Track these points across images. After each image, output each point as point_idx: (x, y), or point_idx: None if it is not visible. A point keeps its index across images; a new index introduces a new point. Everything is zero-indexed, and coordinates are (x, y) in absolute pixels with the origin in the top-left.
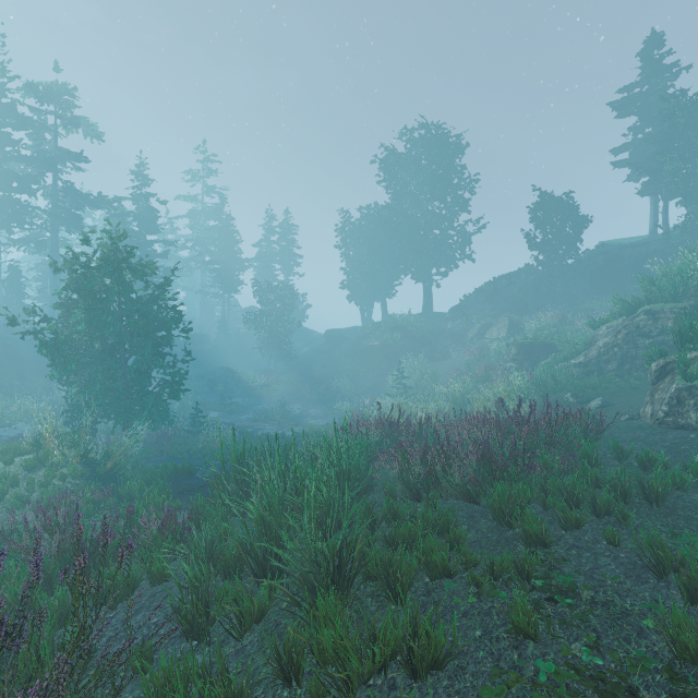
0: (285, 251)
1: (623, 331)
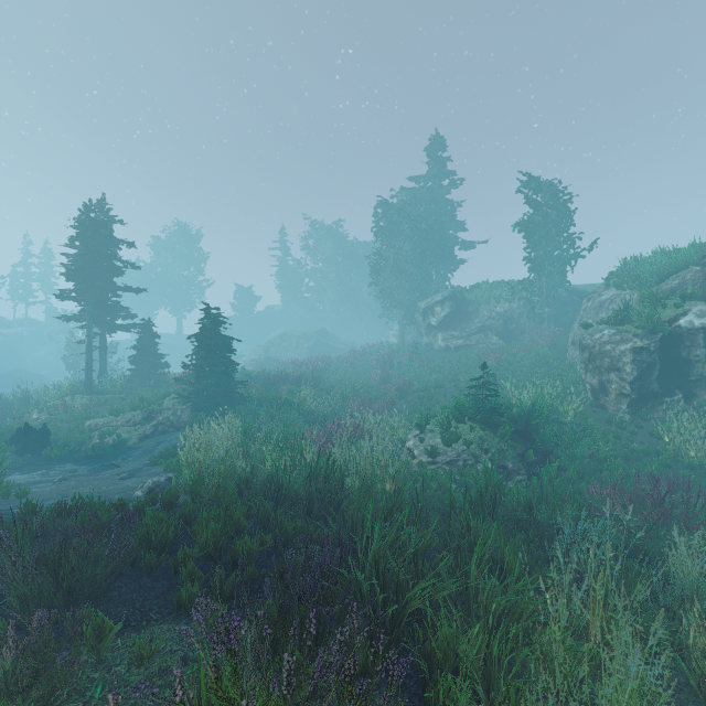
0: (46, 274)
1: (254, 351)
